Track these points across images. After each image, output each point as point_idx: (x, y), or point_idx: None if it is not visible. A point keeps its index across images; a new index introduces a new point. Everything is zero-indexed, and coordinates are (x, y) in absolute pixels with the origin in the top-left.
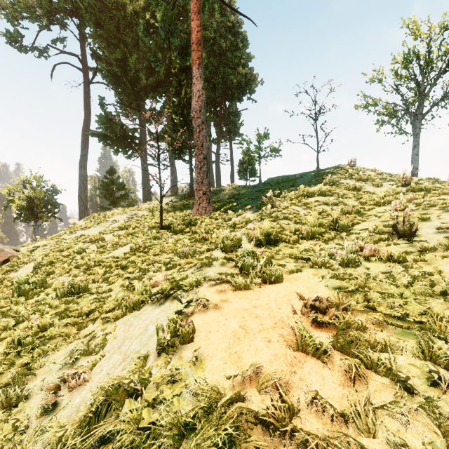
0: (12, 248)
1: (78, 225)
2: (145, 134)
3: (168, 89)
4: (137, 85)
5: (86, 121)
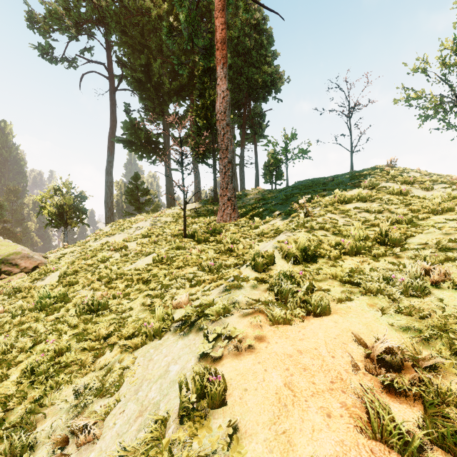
0: (41, 255)
1: (103, 231)
2: (169, 139)
3: (192, 92)
4: (161, 90)
5: (112, 127)
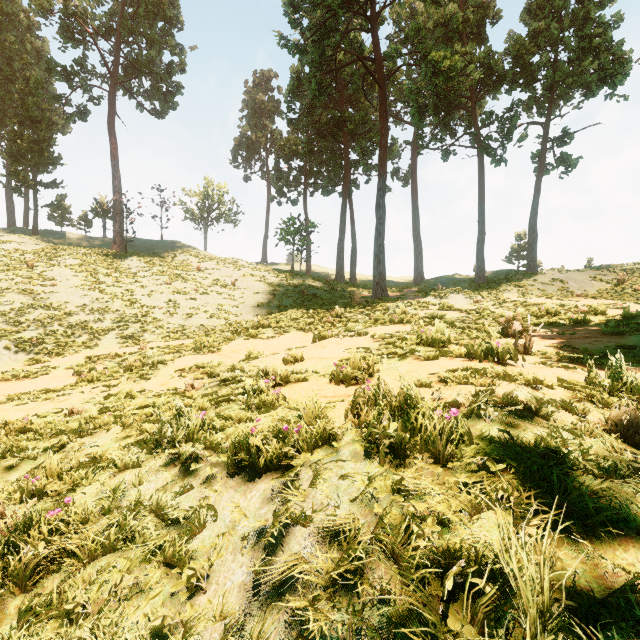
0: None
1: None
2: None
3: None
4: None
5: None
